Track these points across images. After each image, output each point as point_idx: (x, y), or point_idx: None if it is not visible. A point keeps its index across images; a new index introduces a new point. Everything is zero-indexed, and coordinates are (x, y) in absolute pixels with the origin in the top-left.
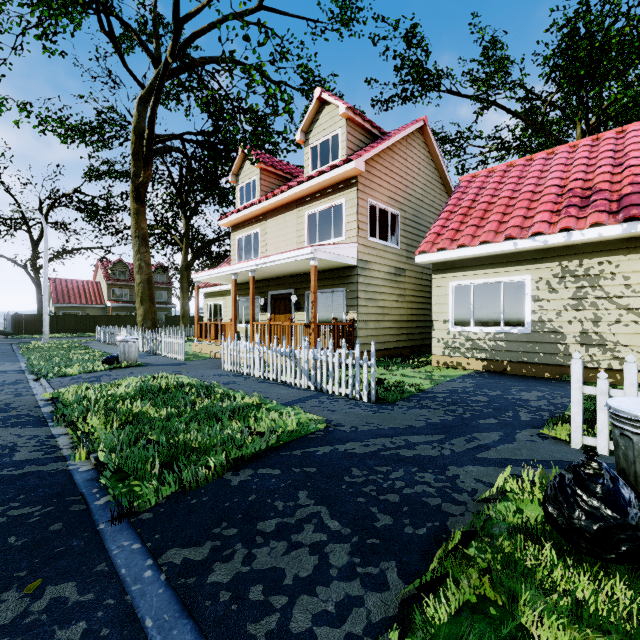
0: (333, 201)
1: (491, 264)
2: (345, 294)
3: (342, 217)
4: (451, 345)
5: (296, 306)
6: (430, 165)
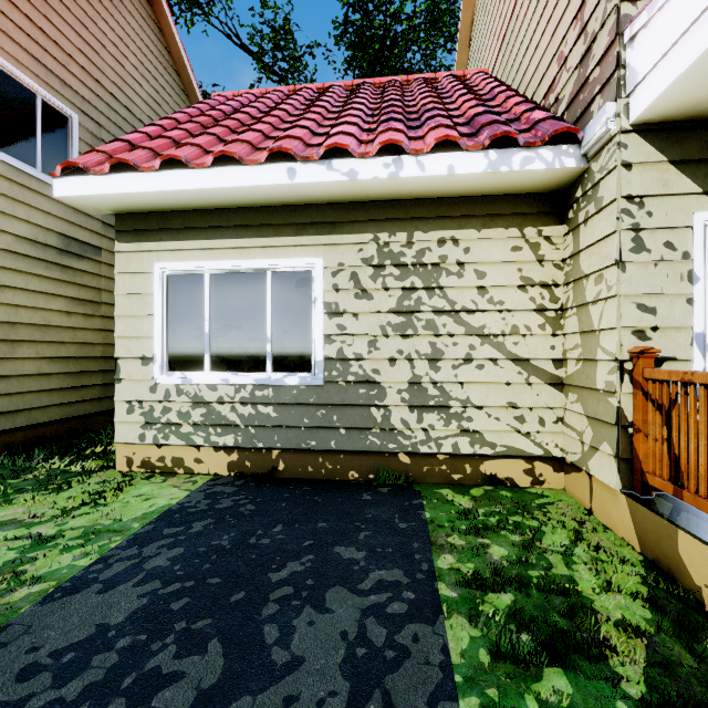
0: None
1: (247, 227)
2: None
3: None
4: (160, 418)
5: None
6: (171, 76)
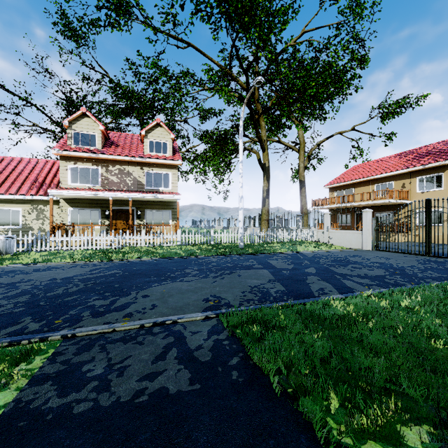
0: None
1: (6, 202)
2: None
3: None
4: None
5: None
6: None
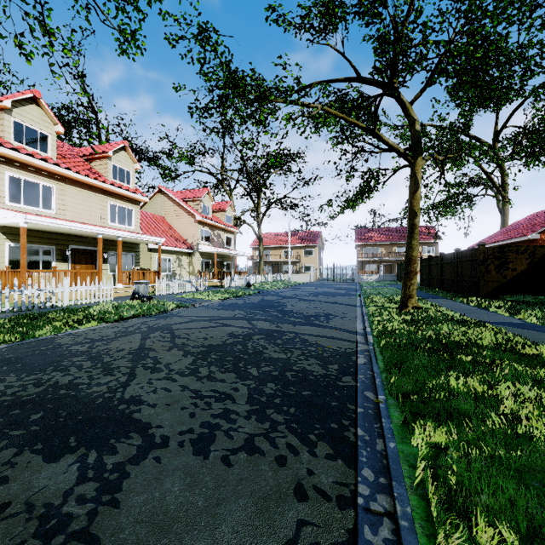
0: (128, 206)
1: (166, 252)
2: (135, 257)
3: (132, 217)
4: None
5: (104, 260)
6: None
